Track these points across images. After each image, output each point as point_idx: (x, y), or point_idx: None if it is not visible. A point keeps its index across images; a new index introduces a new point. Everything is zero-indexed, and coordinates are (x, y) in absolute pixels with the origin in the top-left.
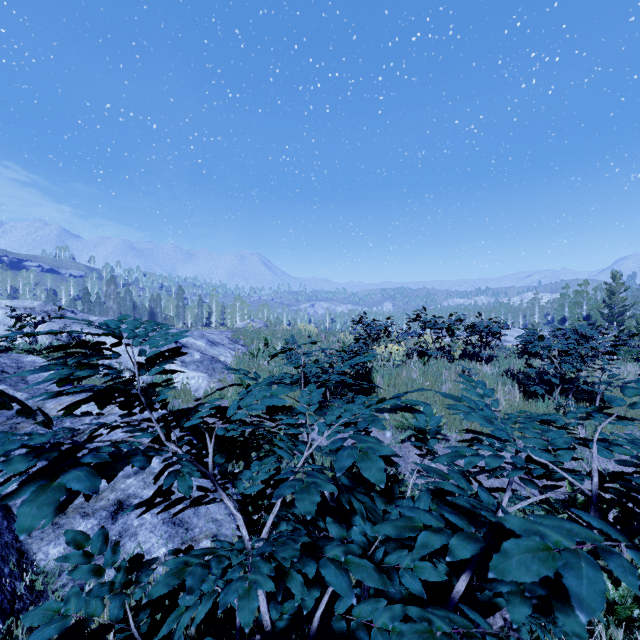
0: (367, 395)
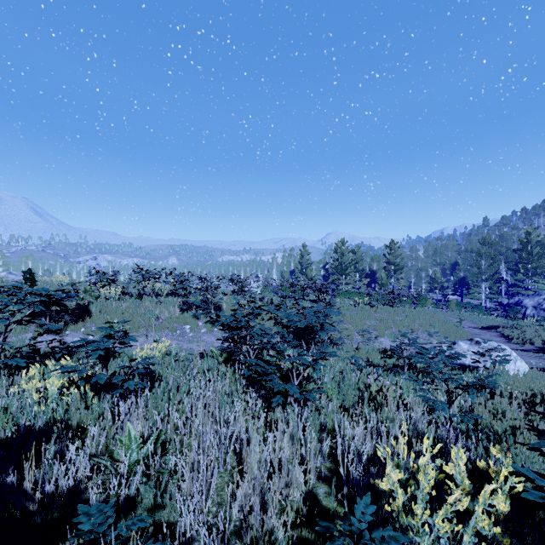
0: (84, 318)
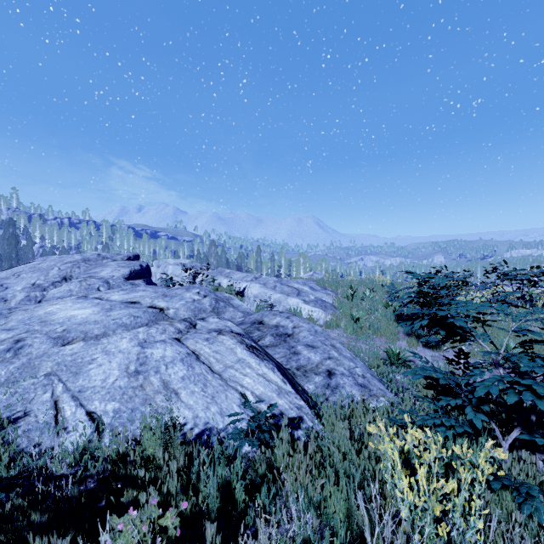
0: None
